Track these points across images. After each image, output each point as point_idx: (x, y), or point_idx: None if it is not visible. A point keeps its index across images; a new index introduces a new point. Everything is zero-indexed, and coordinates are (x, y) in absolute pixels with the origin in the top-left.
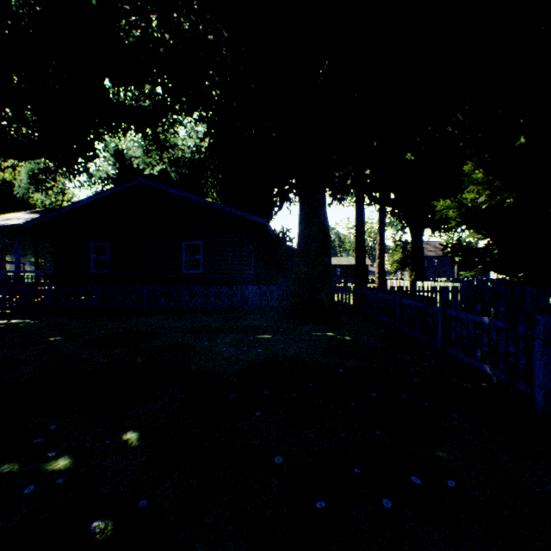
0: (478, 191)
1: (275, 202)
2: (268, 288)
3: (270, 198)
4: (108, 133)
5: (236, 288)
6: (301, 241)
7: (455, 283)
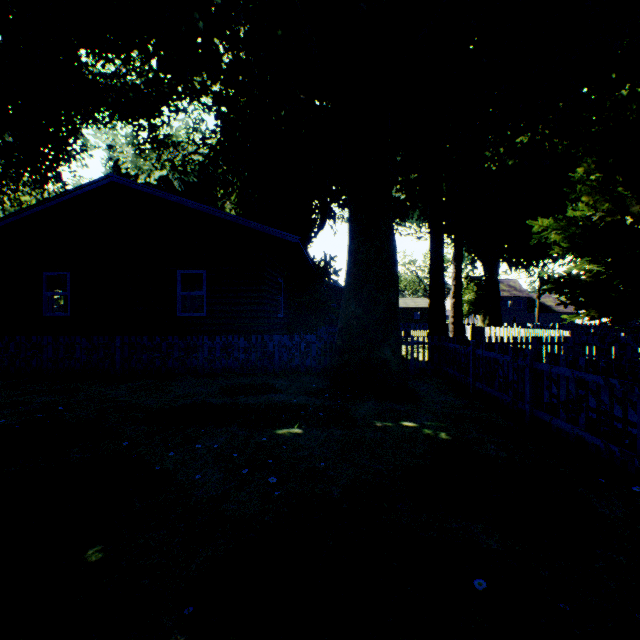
0: (594, 204)
1: (315, 220)
2: (302, 339)
3: (308, 213)
4: (82, 123)
5: (255, 339)
6: (353, 267)
7: (561, 331)
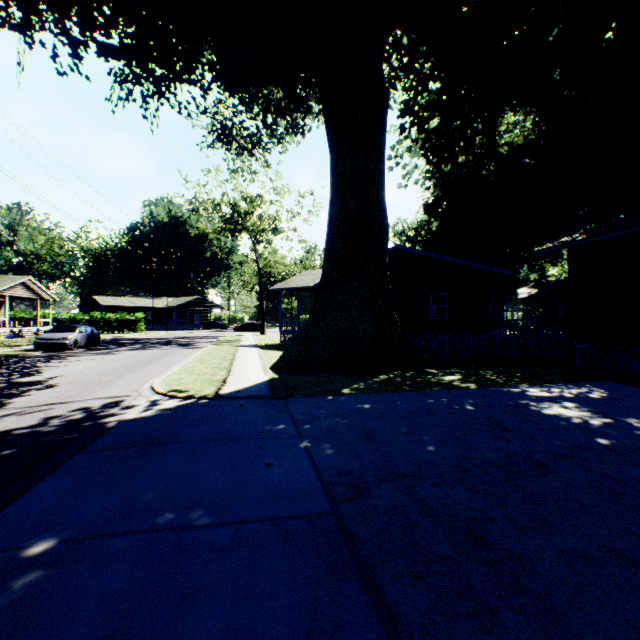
0: None
1: None
2: None
3: None
4: None
5: None
6: None
7: None
